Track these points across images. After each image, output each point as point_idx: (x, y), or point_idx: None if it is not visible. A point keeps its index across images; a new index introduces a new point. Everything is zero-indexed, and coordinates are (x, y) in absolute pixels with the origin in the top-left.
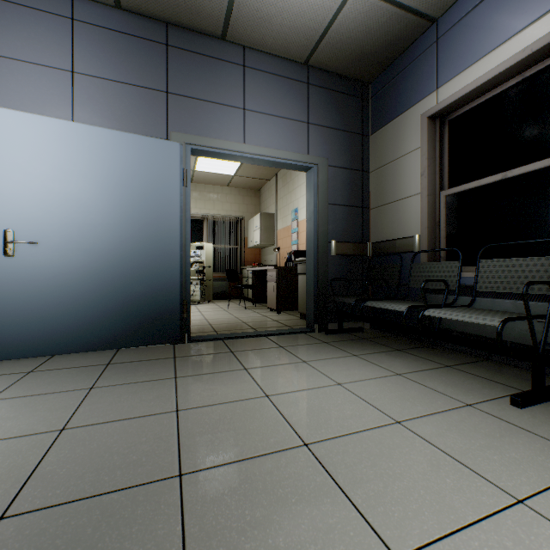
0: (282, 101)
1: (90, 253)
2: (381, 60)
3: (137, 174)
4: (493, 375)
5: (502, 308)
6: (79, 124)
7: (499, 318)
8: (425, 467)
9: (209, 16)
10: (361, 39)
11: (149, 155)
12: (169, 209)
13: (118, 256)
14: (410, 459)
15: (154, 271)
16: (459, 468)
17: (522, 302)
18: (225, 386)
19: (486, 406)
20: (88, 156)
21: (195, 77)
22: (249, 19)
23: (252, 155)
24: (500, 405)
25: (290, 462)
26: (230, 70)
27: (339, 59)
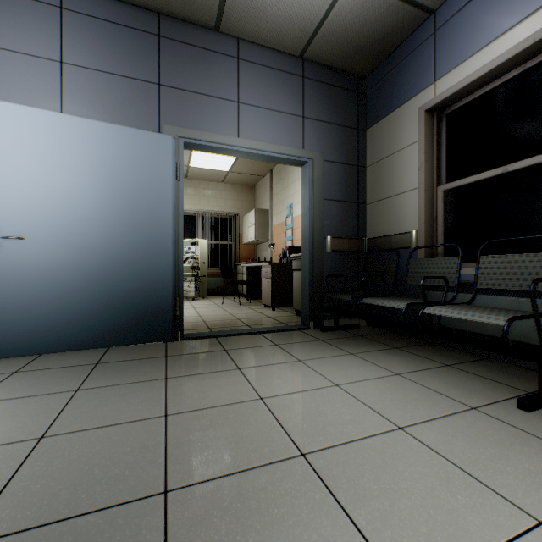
0: (277, 95)
1: (79, 248)
2: (378, 53)
3: (127, 168)
4: (495, 374)
5: (503, 306)
6: (67, 115)
7: (505, 316)
8: (433, 482)
9: (202, 6)
10: (357, 31)
11: (140, 148)
12: (161, 203)
13: (108, 252)
14: (416, 471)
15: (145, 268)
16: (470, 482)
17: (525, 300)
18: (218, 387)
19: (492, 409)
20: (76, 149)
21: (188, 69)
22: (243, 9)
23: (246, 149)
24: (506, 408)
25: (286, 476)
26: (224, 63)
27: (334, 52)
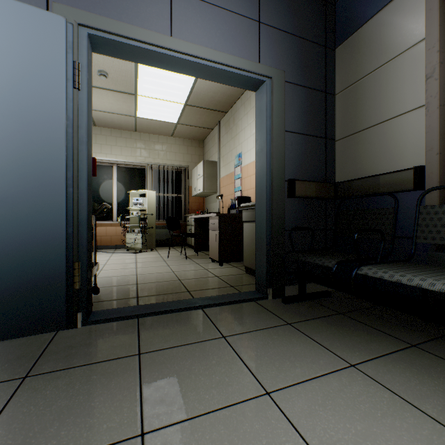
0: None
1: None
2: None
3: None
4: None
5: None
6: None
7: None
8: None
9: None
10: None
11: (5, 26)
12: (45, 118)
13: None
14: None
15: (15, 218)
16: None
17: None
18: None
19: None
20: None
21: None
22: None
23: (182, 54)
24: None
25: None
26: None
27: None
